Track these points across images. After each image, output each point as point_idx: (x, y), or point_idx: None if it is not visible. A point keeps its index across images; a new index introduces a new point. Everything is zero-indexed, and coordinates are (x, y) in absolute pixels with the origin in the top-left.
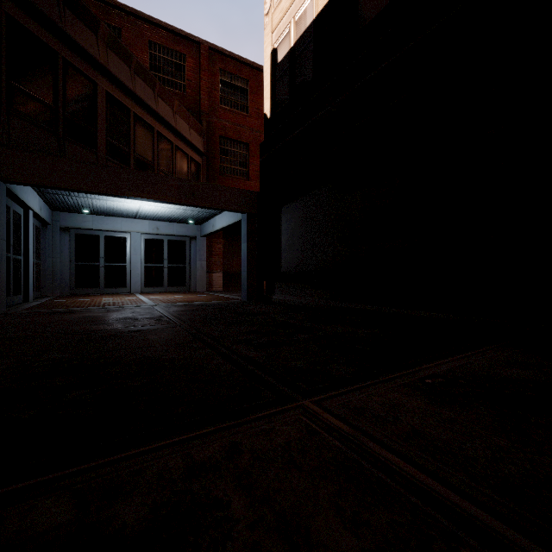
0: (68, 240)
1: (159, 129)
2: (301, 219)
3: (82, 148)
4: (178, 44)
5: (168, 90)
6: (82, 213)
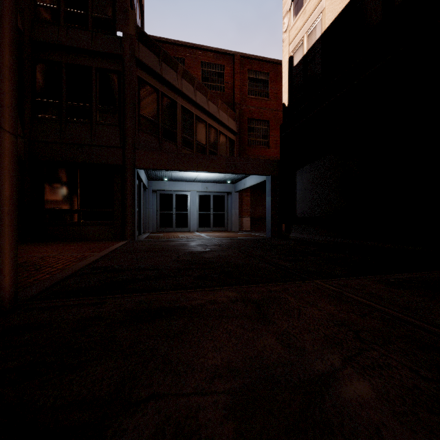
0: (156, 197)
1: (209, 122)
2: (312, 178)
3: (170, 143)
4: (220, 59)
5: (213, 92)
6: (163, 180)
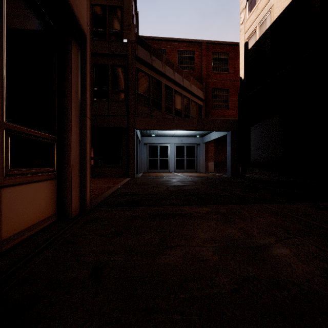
0: (146, 148)
1: (184, 94)
2: (263, 133)
3: (157, 111)
4: (191, 47)
5: (186, 71)
6: (151, 136)
